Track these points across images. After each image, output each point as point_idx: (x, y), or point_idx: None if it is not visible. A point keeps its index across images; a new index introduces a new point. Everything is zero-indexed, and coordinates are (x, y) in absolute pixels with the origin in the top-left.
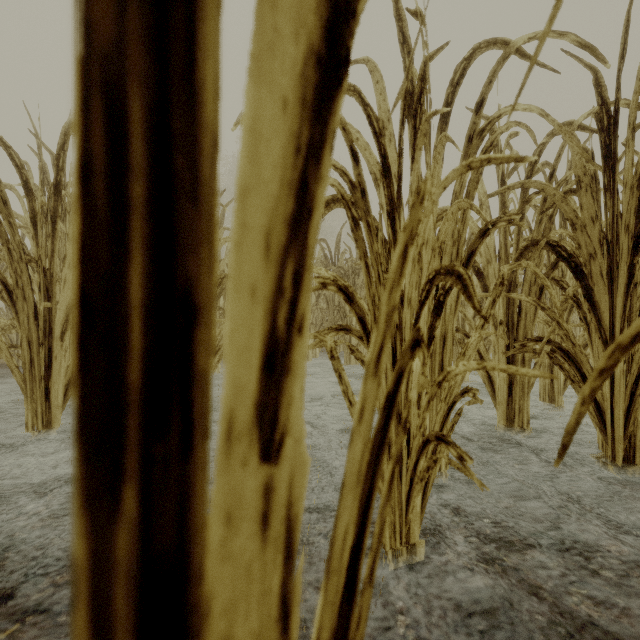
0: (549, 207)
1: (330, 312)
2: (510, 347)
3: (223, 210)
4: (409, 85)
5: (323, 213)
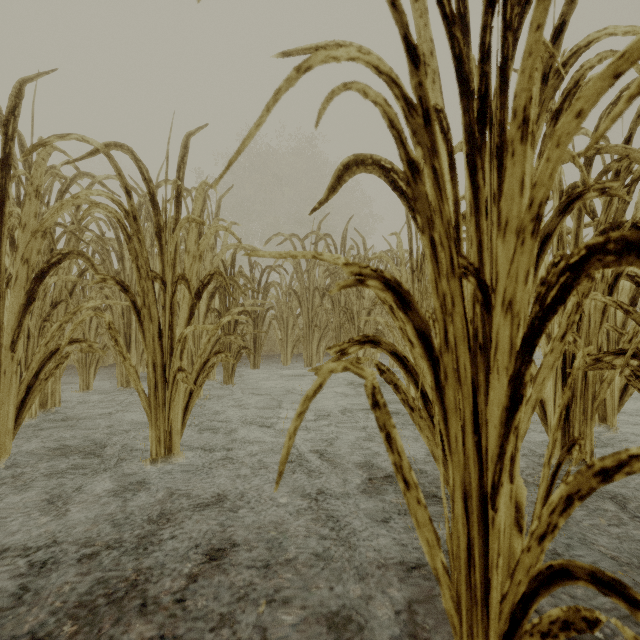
0: (634, 179)
1: (336, 313)
2: (567, 359)
3: (219, 201)
4: (460, 5)
5: (342, 180)
